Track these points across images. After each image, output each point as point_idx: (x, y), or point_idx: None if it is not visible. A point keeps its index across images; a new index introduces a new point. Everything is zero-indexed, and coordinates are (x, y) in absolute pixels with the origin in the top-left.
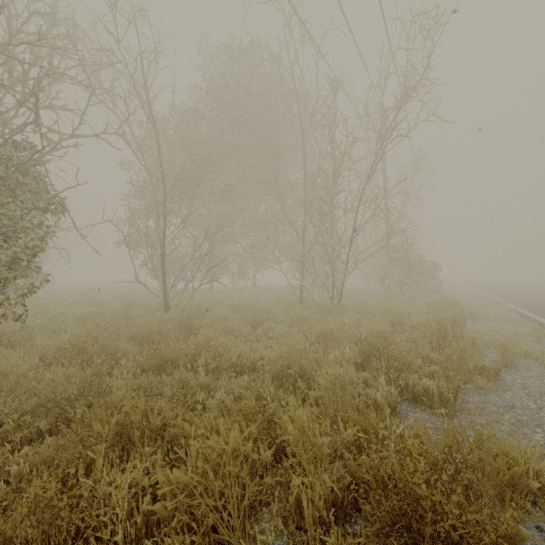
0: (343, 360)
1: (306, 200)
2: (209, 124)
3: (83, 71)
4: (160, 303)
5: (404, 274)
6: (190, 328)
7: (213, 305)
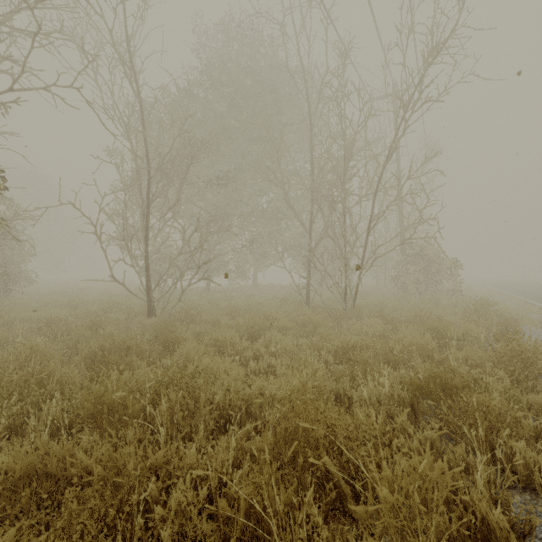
0: (381, 397)
1: (313, 187)
2: (205, 107)
3: (25, 1)
4: (145, 305)
5: (421, 272)
6: (168, 340)
7: (206, 307)
